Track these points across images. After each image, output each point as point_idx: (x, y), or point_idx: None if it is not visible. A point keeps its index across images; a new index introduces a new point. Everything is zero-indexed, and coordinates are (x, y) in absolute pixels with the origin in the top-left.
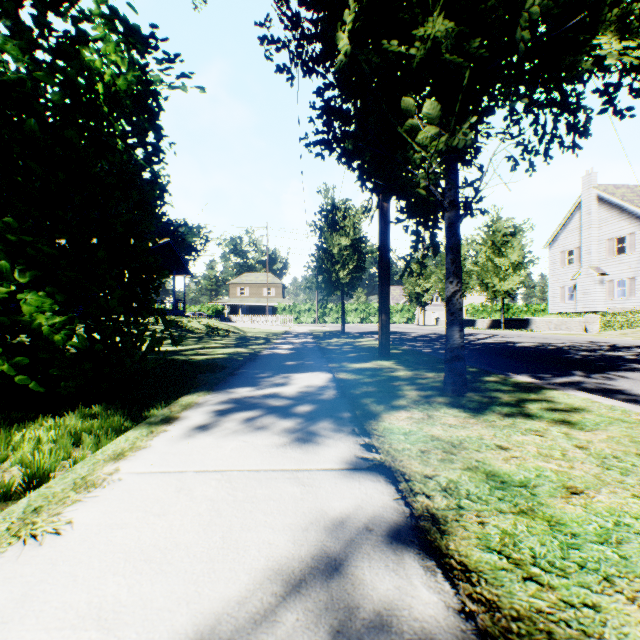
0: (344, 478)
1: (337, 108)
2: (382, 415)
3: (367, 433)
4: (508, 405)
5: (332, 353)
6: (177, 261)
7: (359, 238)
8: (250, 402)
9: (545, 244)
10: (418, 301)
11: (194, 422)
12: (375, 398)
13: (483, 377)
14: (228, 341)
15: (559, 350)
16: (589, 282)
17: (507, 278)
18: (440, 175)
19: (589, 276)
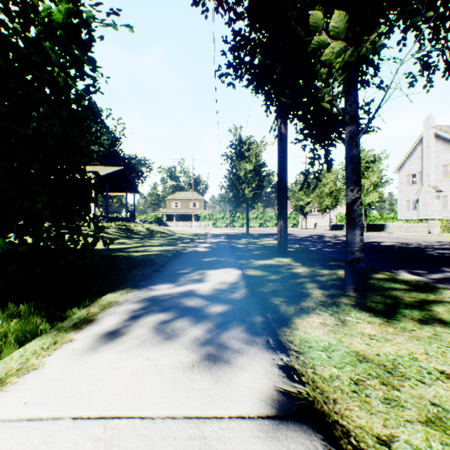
0: (266, 440)
1: (246, 37)
2: (294, 320)
3: (283, 347)
4: (415, 308)
5: (240, 251)
6: (129, 183)
7: (259, 164)
8: (166, 301)
9: (395, 169)
10: (301, 211)
11: (105, 328)
12: (283, 298)
13: (373, 274)
14: (162, 240)
15: (418, 248)
16: (428, 197)
17: (369, 194)
18: (342, 92)
19: (428, 193)
